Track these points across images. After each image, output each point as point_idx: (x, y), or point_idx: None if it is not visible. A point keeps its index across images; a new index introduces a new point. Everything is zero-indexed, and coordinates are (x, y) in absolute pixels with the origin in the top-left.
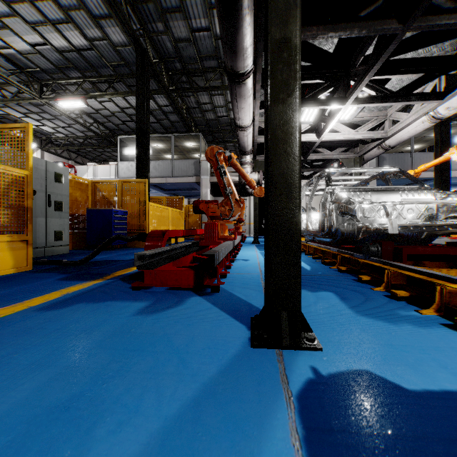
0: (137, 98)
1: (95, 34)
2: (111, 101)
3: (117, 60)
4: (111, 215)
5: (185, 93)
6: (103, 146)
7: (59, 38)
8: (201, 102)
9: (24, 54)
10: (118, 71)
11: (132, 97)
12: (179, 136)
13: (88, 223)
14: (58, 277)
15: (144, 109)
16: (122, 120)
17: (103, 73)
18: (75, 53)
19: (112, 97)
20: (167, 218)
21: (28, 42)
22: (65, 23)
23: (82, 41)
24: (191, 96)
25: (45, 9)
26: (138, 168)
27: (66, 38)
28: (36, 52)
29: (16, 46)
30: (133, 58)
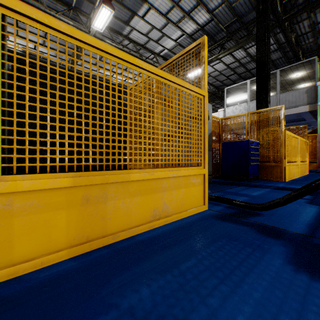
0: (257, 34)
1: (216, 4)
2: (220, 61)
3: (230, 19)
4: (247, 146)
5: (296, 20)
6: (211, 100)
7: (191, 25)
8: (316, 22)
9: (171, 50)
10: (229, 31)
11: (238, 51)
12: (285, 69)
13: (223, 155)
14: (277, 251)
15: (265, 41)
16: (226, 76)
17: (217, 39)
18: (200, 31)
19: (221, 58)
20: (296, 149)
21: (174, 39)
22: (196, 8)
23: (205, 17)
24: (304, 19)
25: (184, 5)
26: (258, 101)
27: (195, 21)
28: (177, 45)
29: (167, 47)
30: (245, 8)
